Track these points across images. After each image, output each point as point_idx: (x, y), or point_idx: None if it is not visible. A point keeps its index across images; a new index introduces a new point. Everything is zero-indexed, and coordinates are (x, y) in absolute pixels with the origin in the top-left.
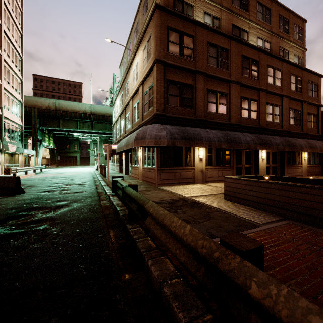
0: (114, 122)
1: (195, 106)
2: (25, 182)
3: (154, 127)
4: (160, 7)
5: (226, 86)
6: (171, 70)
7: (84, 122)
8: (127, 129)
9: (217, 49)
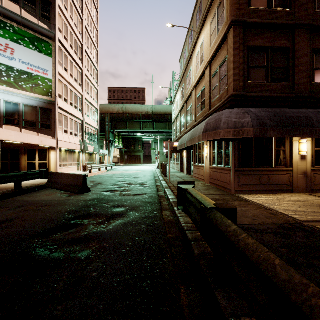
0: (174, 119)
1: (292, 78)
2: (96, 179)
3: (231, 113)
4: None
5: None
6: (255, 32)
7: (146, 123)
8: (189, 124)
9: None
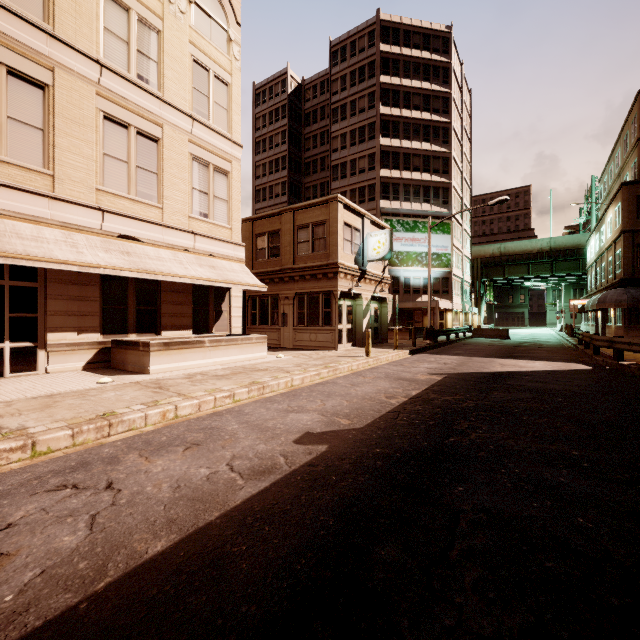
0: (588, 266)
1: None
2: None
3: (615, 293)
4: (626, 184)
5: None
6: None
7: (538, 265)
8: (603, 282)
9: None
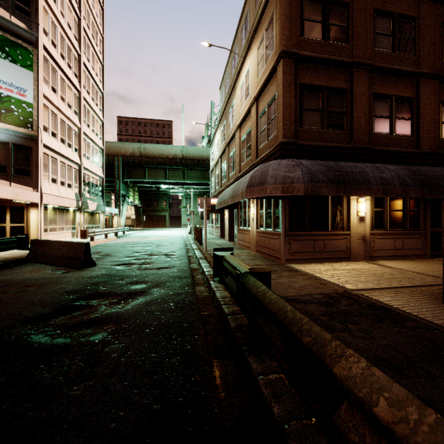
0: (212, 167)
1: (350, 125)
2: (102, 249)
3: (280, 165)
4: None
5: (411, 85)
6: (308, 67)
7: (174, 171)
8: (232, 174)
9: (393, 19)
